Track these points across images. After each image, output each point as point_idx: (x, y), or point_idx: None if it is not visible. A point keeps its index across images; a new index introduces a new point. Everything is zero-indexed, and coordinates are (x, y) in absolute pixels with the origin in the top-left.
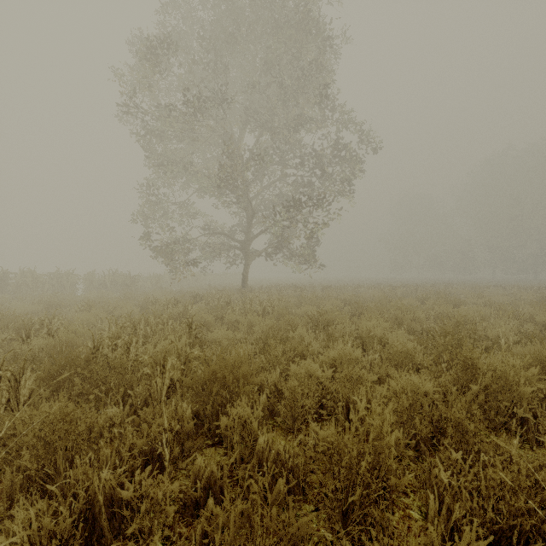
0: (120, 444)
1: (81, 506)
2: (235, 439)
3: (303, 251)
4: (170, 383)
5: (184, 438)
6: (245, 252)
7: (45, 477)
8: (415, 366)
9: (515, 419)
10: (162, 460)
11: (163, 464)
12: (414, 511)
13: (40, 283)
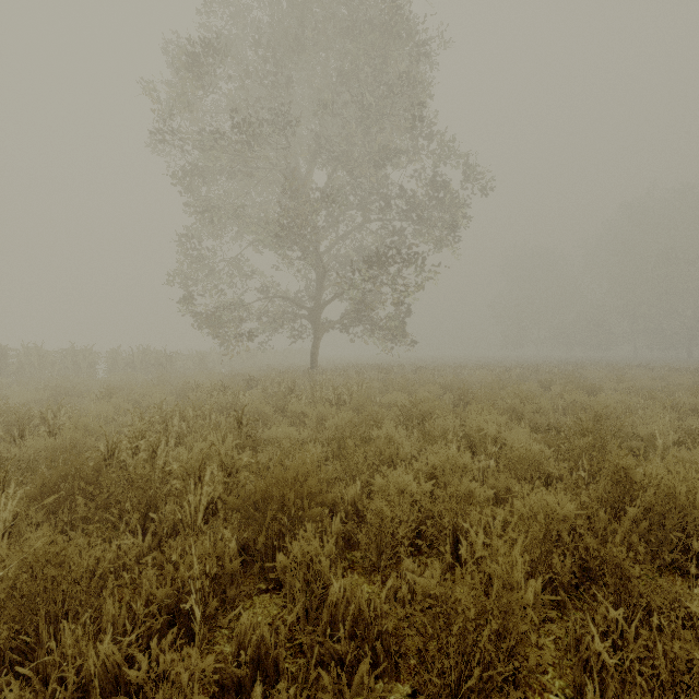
0: (133, 596)
1: (68, 695)
2: (296, 589)
3: (389, 321)
4: (208, 502)
5: (227, 583)
6: (314, 323)
7: (23, 645)
8: (544, 476)
9: (690, 554)
10: (194, 616)
11: (195, 621)
12: (555, 695)
13: (49, 363)
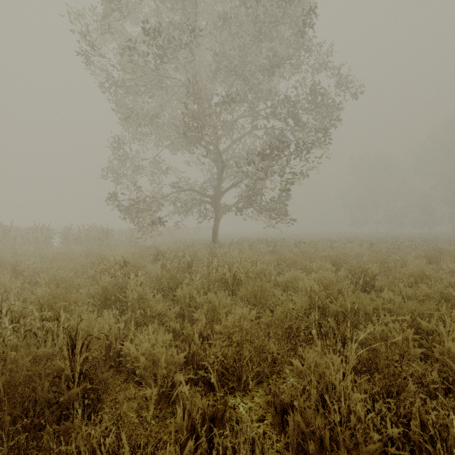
0: None
1: None
2: None
3: (274, 205)
4: None
5: None
6: (215, 207)
7: None
8: None
9: None
10: None
11: None
12: None
13: (12, 237)
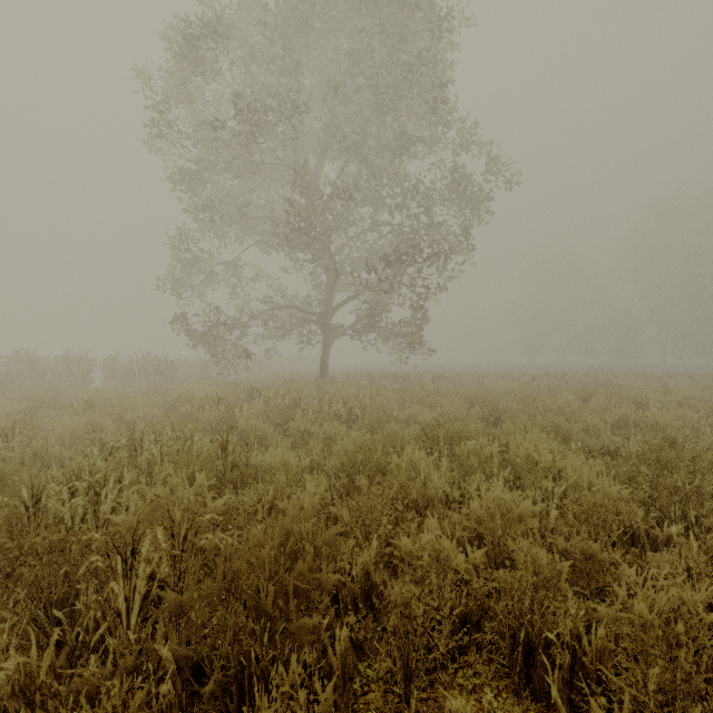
0: None
1: None
2: None
3: (405, 326)
4: (149, 589)
5: None
6: (324, 328)
7: None
8: (629, 530)
9: None
10: None
11: None
12: None
13: (40, 371)
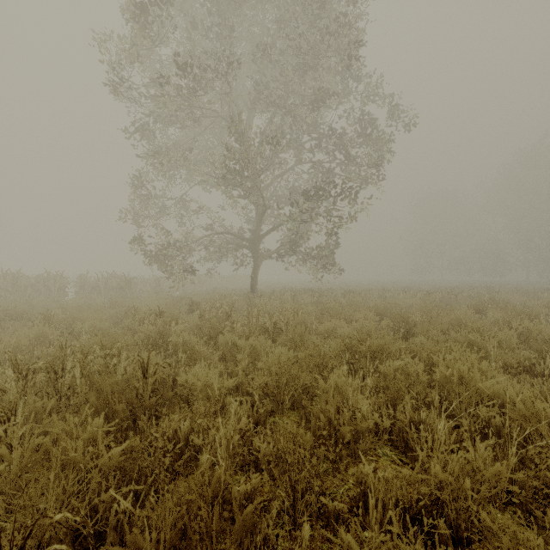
0: None
1: None
2: None
3: (320, 250)
4: None
5: None
6: (254, 252)
7: None
8: None
9: None
10: None
11: None
12: None
13: (22, 287)
